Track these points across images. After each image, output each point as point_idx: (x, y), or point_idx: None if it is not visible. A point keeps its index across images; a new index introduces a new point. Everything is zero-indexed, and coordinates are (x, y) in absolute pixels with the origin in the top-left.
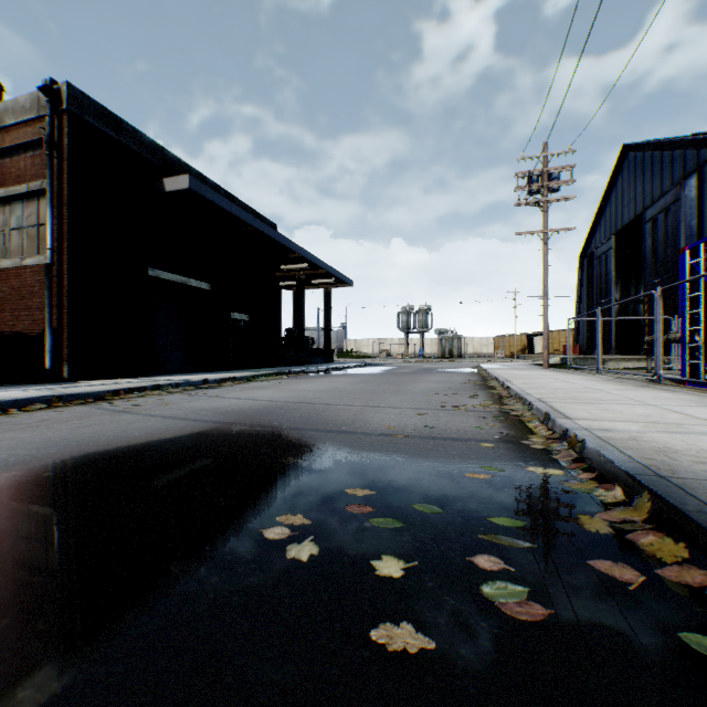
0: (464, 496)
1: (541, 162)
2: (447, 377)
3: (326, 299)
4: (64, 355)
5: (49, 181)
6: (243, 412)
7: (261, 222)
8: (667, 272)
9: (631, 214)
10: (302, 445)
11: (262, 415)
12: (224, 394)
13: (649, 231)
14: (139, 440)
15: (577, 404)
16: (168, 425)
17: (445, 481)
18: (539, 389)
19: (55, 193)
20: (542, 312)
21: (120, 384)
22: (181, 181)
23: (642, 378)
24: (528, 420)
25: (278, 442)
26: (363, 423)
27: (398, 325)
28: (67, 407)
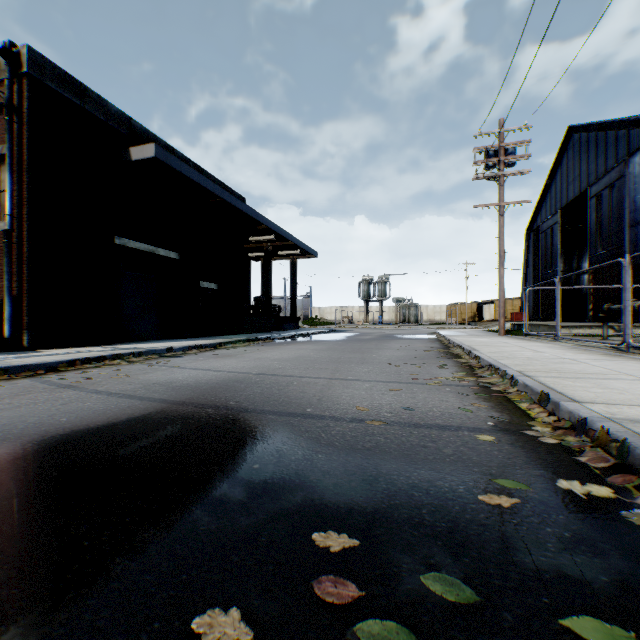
0: (493, 547)
1: (498, 138)
2: (409, 344)
3: (292, 270)
4: (24, 323)
5: (7, 146)
6: (199, 387)
7: (228, 194)
8: (612, 244)
9: (576, 191)
10: (258, 438)
11: (219, 392)
12: (186, 364)
13: (593, 206)
14: (62, 429)
15: (568, 380)
16: (108, 406)
17: (454, 509)
18: (512, 359)
19: (15, 159)
20: (499, 281)
21: (79, 354)
22: (147, 150)
23: (604, 346)
24: (516, 398)
25: (230, 432)
26: (332, 402)
27: (359, 294)
28: (12, 380)
